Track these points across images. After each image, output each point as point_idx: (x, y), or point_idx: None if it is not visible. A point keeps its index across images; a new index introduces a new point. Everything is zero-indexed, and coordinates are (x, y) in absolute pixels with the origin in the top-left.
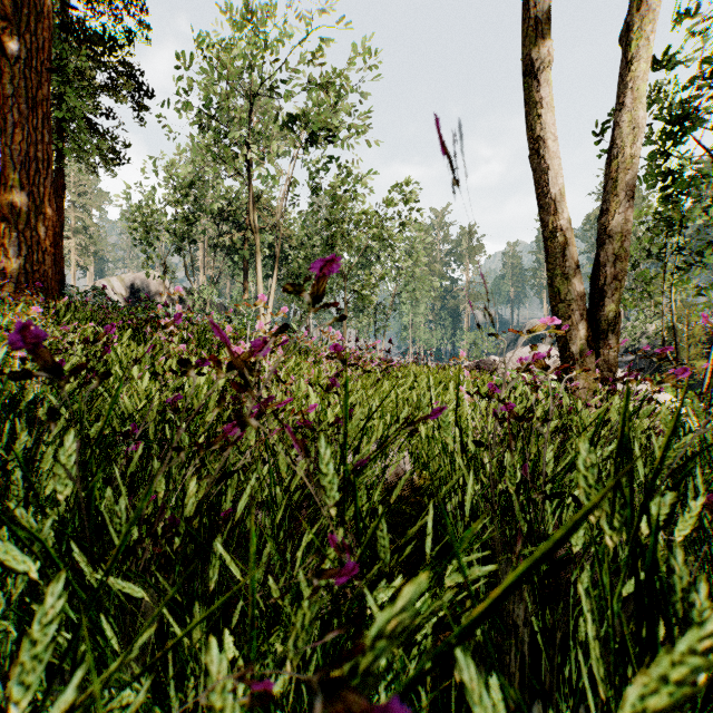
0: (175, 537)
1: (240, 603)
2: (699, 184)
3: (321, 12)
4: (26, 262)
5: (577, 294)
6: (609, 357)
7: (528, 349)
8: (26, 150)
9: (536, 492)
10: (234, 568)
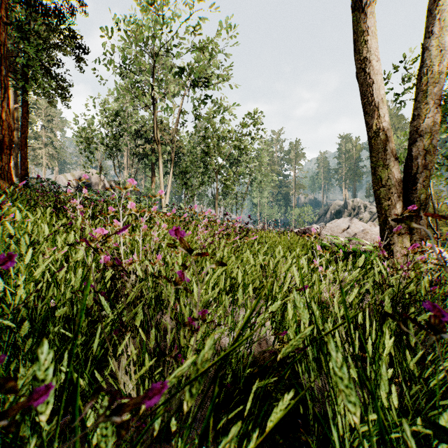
0: None
1: None
2: None
3: None
4: None
5: (395, 180)
6: (421, 229)
7: (341, 220)
8: None
9: None
10: None
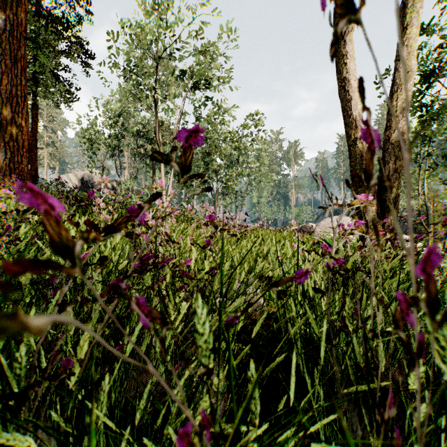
0: (71, 377)
1: (128, 428)
2: (444, 112)
3: (201, 5)
4: (10, 162)
5: None
6: (392, 223)
7: (334, 218)
8: (10, 90)
9: (368, 331)
10: (110, 423)
